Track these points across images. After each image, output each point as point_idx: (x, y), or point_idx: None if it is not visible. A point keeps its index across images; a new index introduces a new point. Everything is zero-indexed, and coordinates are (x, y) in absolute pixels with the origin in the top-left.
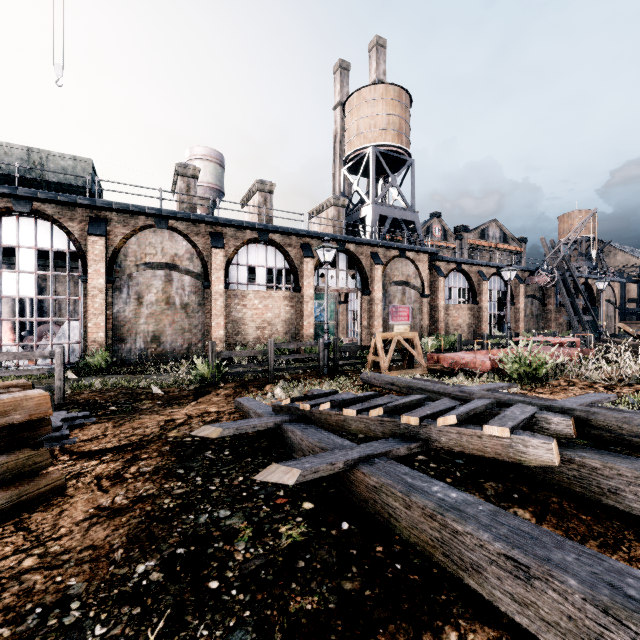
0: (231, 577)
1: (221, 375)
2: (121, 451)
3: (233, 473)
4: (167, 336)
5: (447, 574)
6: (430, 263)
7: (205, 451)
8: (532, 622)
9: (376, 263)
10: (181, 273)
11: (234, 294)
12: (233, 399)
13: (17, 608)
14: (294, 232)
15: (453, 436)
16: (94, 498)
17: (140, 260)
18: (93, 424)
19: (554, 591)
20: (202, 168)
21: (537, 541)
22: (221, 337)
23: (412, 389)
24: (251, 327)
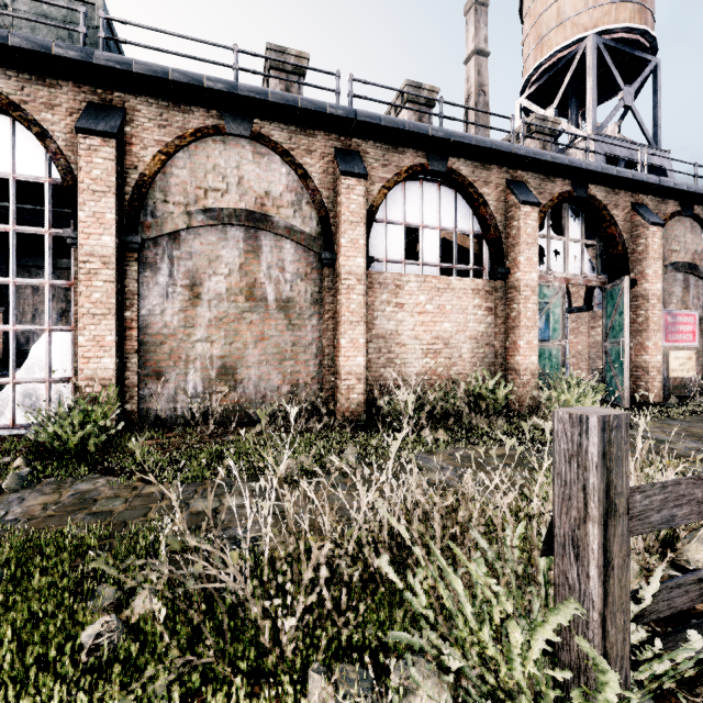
0: None
1: None
2: None
3: None
4: (249, 367)
5: None
6: None
7: None
8: None
9: (652, 221)
10: (277, 234)
11: (380, 281)
12: None
13: None
14: (502, 149)
15: None
16: None
17: (194, 203)
18: None
19: None
20: None
21: None
22: (359, 370)
23: None
24: (412, 350)
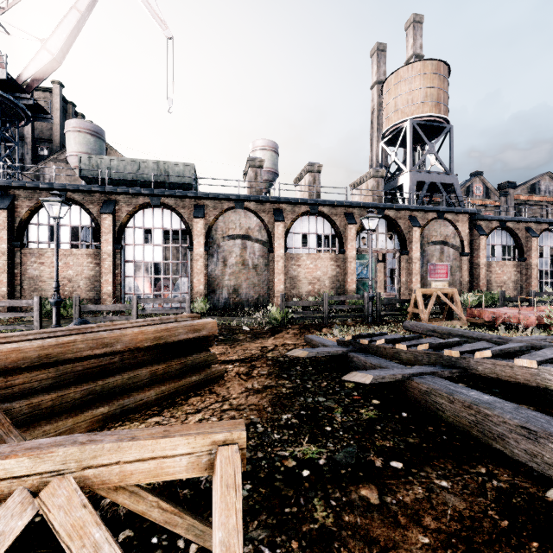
0: (337, 427)
1: (288, 319)
2: (243, 361)
3: (319, 380)
4: (243, 289)
5: (480, 445)
6: (470, 222)
7: (295, 366)
8: (539, 465)
9: (414, 226)
10: (252, 242)
11: (291, 256)
12: (300, 337)
13: None
14: (339, 204)
15: (488, 366)
16: (241, 383)
17: (225, 233)
18: (217, 345)
19: (552, 444)
20: (262, 156)
21: (546, 422)
22: (281, 290)
23: (452, 335)
24: (304, 283)
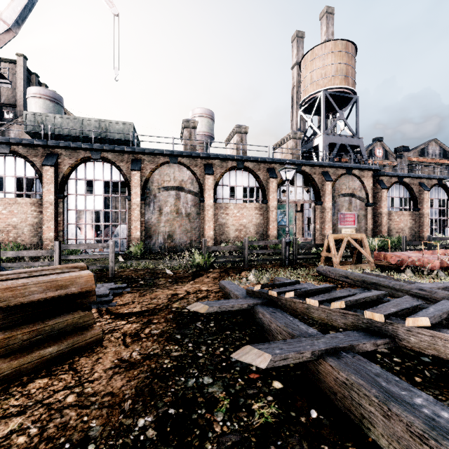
0: None
1: (210, 263)
2: (141, 315)
3: (216, 343)
4: (177, 235)
5: None
6: (373, 178)
7: (196, 321)
8: None
9: (327, 180)
10: (185, 193)
11: (220, 206)
12: (218, 281)
13: (55, 439)
14: (262, 160)
15: (425, 338)
16: (119, 351)
17: (160, 185)
18: (127, 293)
19: None
20: (200, 122)
21: None
22: (211, 236)
23: (366, 283)
24: (231, 229)
